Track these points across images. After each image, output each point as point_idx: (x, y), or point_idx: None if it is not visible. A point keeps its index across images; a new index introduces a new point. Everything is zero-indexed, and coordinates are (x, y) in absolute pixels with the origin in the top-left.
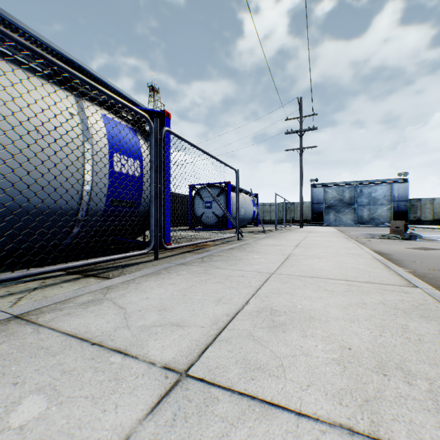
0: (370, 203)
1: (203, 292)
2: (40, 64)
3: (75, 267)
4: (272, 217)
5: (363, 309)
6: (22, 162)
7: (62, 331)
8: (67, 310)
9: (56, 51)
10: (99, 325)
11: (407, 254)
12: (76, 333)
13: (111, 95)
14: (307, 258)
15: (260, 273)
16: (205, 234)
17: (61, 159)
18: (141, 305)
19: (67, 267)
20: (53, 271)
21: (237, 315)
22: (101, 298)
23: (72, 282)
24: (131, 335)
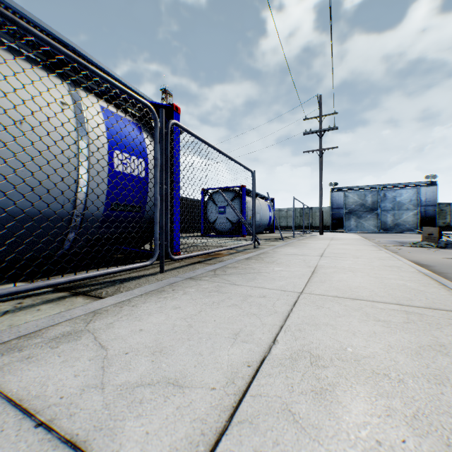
0: (395, 208)
1: (214, 321)
2: (30, 49)
3: (59, 284)
4: (289, 223)
5: (445, 357)
6: (0, 158)
7: (4, 392)
8: (29, 350)
9: (45, 32)
10: (61, 381)
11: (450, 265)
12: (23, 397)
13: (106, 77)
14: (338, 271)
15: (286, 293)
16: (218, 241)
17: (40, 152)
18: (130, 343)
19: (47, 284)
20: (28, 290)
21: (263, 364)
22: (81, 328)
23: (54, 303)
24: (102, 405)
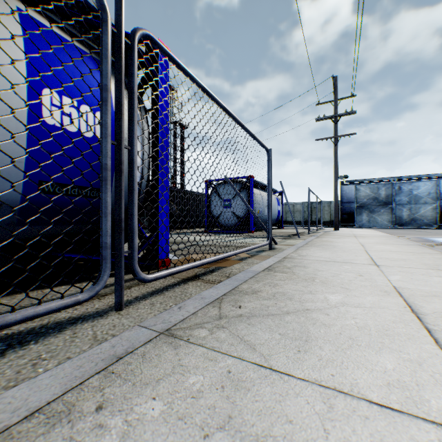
0: (411, 202)
1: None
2: None
3: None
4: (296, 218)
5: None
6: None
7: None
8: None
9: None
10: None
11: None
12: None
13: None
14: None
15: None
16: (223, 238)
17: None
18: None
19: None
20: None
21: None
22: None
23: None
24: None
